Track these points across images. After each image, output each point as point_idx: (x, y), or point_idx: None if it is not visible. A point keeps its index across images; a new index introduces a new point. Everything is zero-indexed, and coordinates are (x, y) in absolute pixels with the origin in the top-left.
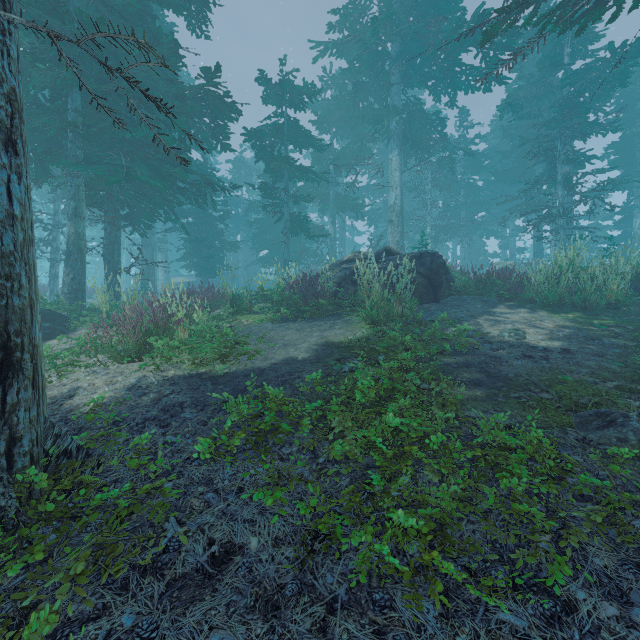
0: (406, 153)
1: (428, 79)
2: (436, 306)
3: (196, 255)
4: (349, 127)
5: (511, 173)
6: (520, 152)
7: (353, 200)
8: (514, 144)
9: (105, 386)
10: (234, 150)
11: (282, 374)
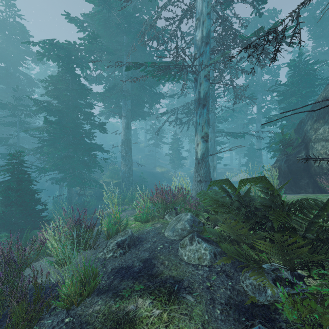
0: None
1: None
2: None
3: None
4: None
5: None
6: None
7: None
8: None
9: None
10: None
11: None
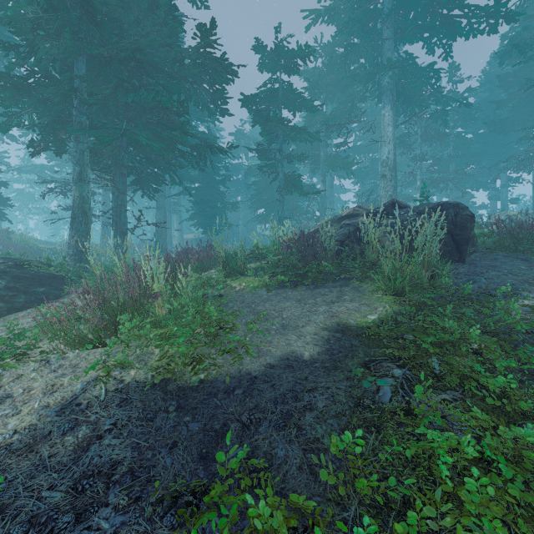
0: (396, 110)
1: (423, 30)
2: (464, 268)
3: (202, 215)
4: (339, 90)
5: (507, 122)
6: (518, 100)
7: (343, 158)
8: (511, 92)
9: (39, 397)
10: (232, 114)
11: (282, 395)
